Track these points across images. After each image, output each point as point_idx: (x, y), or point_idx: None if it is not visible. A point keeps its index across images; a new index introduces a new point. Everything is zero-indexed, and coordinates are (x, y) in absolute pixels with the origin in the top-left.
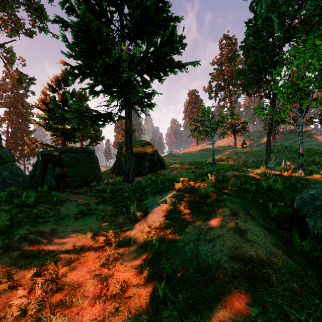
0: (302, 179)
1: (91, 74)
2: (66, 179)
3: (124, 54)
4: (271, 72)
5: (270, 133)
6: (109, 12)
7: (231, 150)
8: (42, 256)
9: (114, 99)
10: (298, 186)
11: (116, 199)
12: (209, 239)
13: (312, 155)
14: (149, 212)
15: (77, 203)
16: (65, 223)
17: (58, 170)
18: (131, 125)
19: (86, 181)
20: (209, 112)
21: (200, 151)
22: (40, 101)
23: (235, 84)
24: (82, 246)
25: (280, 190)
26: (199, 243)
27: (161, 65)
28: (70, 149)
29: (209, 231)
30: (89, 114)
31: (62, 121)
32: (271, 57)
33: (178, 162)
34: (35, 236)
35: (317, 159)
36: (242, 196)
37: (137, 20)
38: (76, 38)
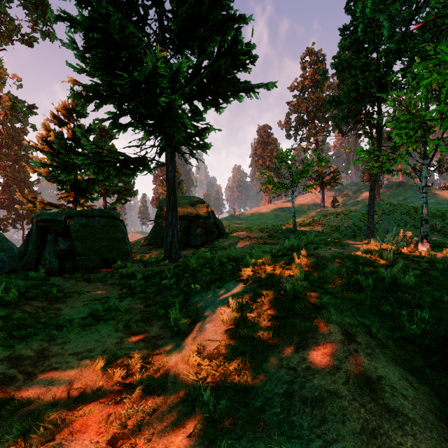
0: (437, 261)
1: (113, 98)
2: (75, 258)
3: (162, 65)
4: (374, 101)
5: (374, 186)
6: (142, 7)
7: (318, 210)
8: (5, 416)
9: (150, 136)
10: (433, 275)
11: (151, 290)
12: (310, 399)
13: (431, 218)
14: (200, 318)
15: (89, 297)
16: (63, 336)
17: (63, 244)
18: (174, 175)
19: (107, 260)
20: (288, 157)
21: (275, 212)
22: (40, 139)
23: (322, 118)
24: (82, 390)
25: (412, 284)
26: (292, 405)
27: (219, 87)
28: (81, 211)
29: (309, 378)
30: (112, 159)
31: (69, 168)
32: (376, 79)
33: (244, 227)
34: (5, 367)
35: (438, 224)
36: (354, 299)
37: (183, 18)
38: (86, 41)
